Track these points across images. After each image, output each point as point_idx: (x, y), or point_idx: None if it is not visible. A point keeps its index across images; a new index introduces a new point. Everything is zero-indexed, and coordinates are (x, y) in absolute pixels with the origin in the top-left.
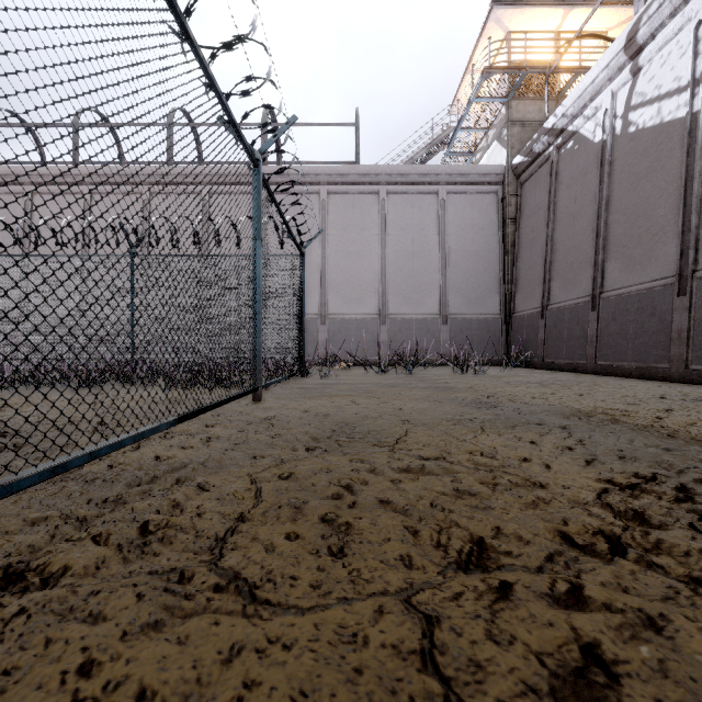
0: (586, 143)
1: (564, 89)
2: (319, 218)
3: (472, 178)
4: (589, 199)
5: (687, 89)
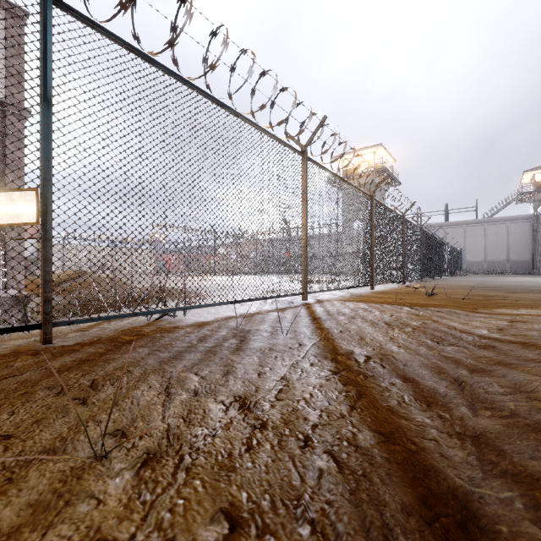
0: None
1: None
2: (463, 234)
3: (519, 218)
4: None
5: None
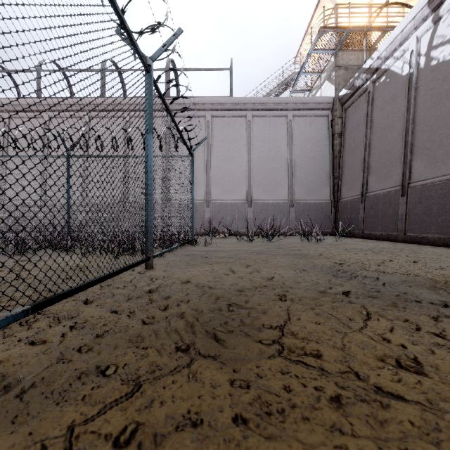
0: (395, 76)
1: (375, 43)
2: (205, 134)
3: (310, 105)
4: (398, 116)
5: None
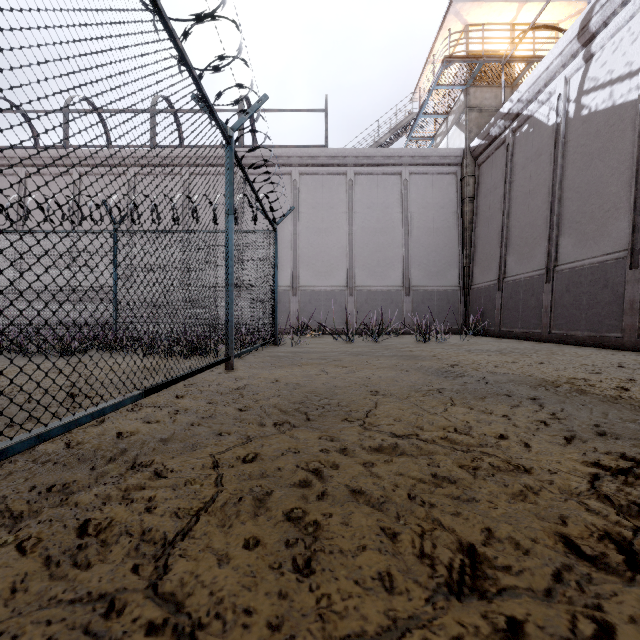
0: (540, 126)
1: (518, 77)
2: (291, 197)
3: (433, 160)
4: (543, 178)
5: (638, 73)
